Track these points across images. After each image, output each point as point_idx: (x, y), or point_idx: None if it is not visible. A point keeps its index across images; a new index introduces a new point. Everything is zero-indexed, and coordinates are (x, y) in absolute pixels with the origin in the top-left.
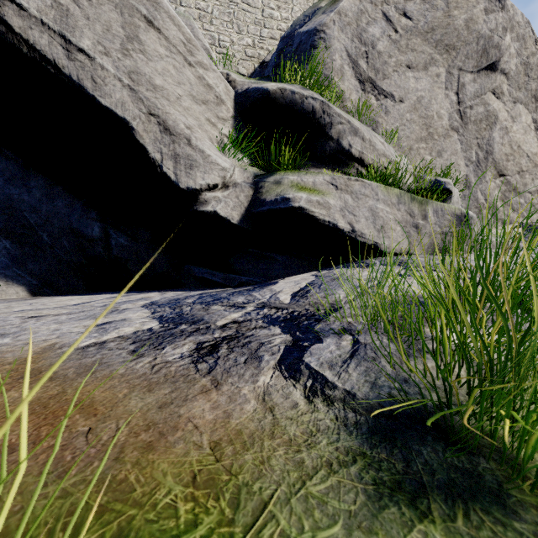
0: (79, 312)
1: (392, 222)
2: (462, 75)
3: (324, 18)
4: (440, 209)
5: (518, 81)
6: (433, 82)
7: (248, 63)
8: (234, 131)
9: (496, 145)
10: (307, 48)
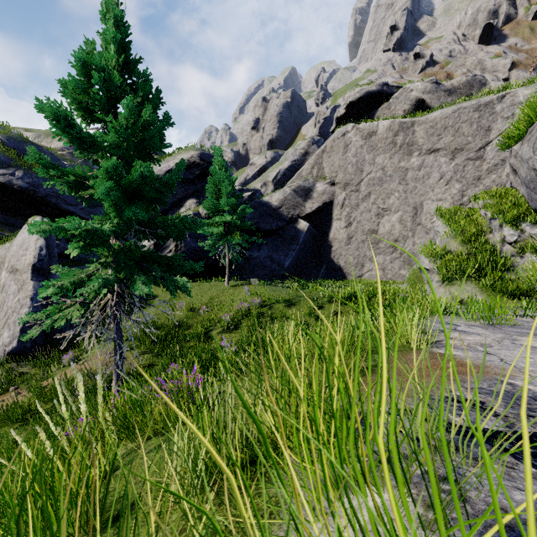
0: None
1: None
2: None
3: None
4: None
5: None
6: None
7: None
8: None
9: None
10: None
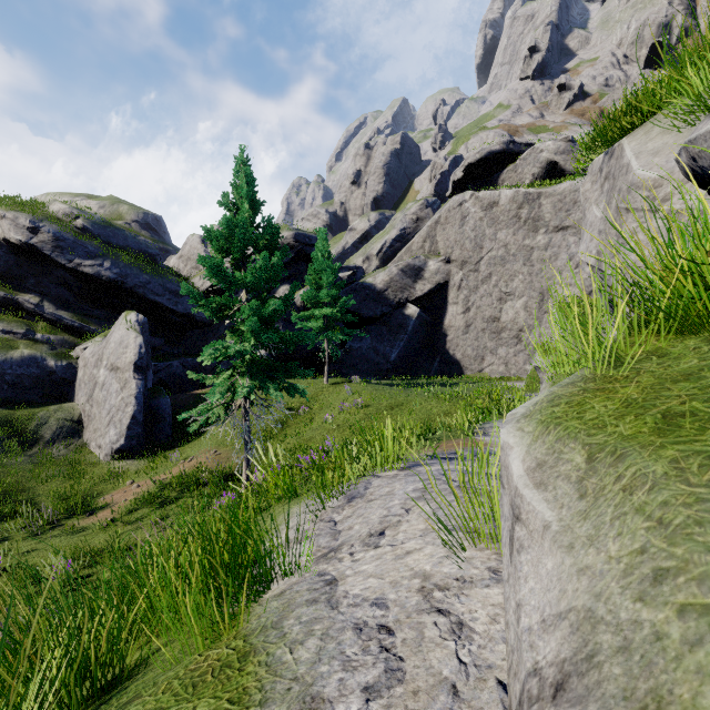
0: None
1: None
2: None
3: None
4: None
5: None
6: None
7: None
8: None
9: None
10: None
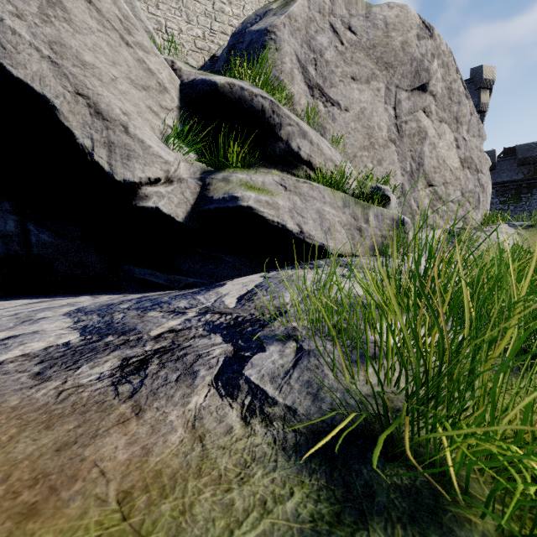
0: None
1: (337, 224)
2: (399, 92)
3: (274, 20)
4: (380, 214)
5: (443, 103)
6: (374, 96)
7: (198, 55)
8: (180, 123)
9: (426, 158)
10: (258, 47)
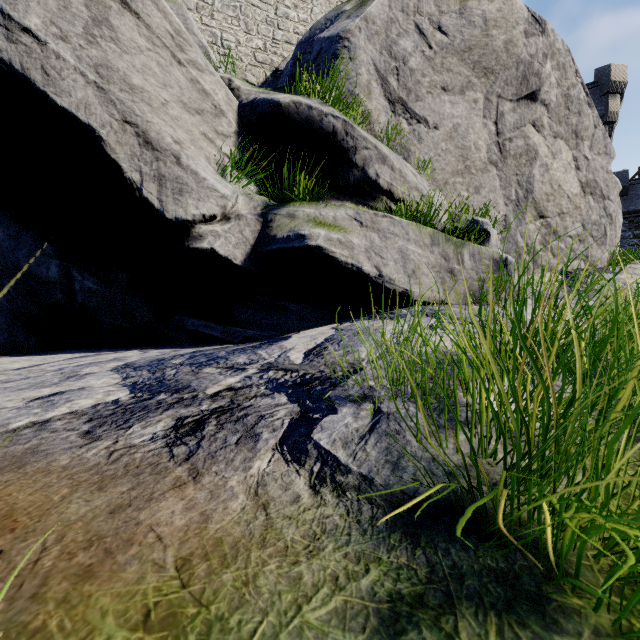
0: (21, 379)
1: (424, 266)
2: (501, 103)
3: (348, 24)
4: (477, 253)
5: (558, 115)
6: (470, 109)
7: (258, 70)
8: (238, 150)
9: (536, 184)
10: (328, 57)
